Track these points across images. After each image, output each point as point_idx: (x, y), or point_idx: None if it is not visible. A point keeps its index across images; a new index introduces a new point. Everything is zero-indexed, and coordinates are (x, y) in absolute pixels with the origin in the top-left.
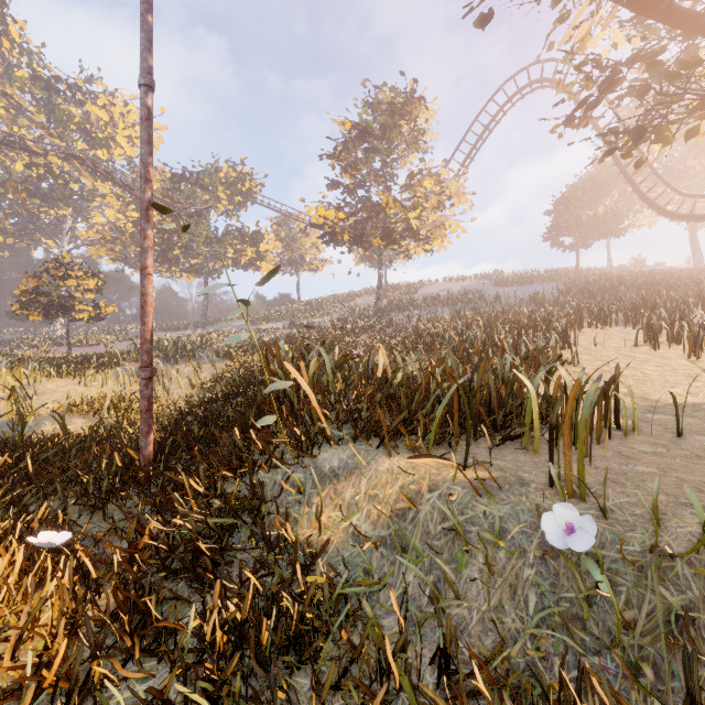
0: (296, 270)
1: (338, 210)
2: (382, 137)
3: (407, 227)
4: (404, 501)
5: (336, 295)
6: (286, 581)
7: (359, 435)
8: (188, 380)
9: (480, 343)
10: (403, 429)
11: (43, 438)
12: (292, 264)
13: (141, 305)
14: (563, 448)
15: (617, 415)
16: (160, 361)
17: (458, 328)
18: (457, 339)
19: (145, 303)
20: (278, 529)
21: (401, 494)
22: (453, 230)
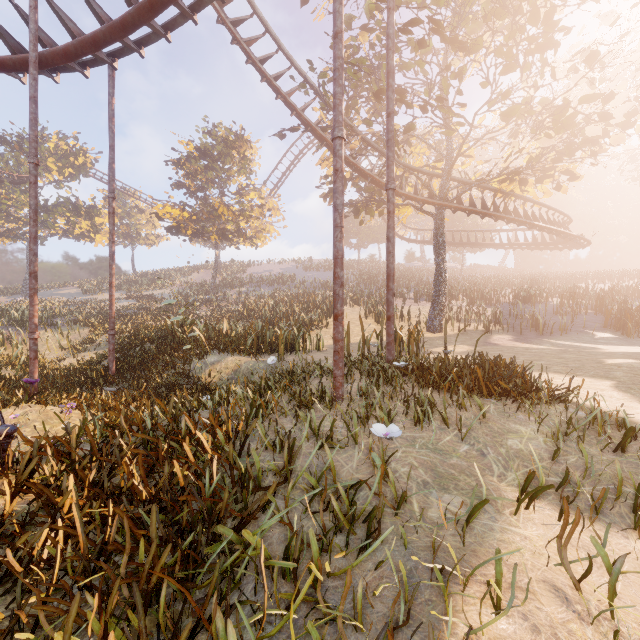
0: (132, 243)
1: (183, 211)
2: (219, 159)
3: (237, 229)
4: (237, 368)
5: (172, 269)
6: (205, 384)
7: (221, 351)
8: (60, 343)
9: (284, 315)
10: (236, 349)
11: (8, 376)
12: (127, 238)
13: (110, 300)
14: (279, 348)
15: (318, 346)
16: (20, 329)
17: (271, 306)
18: (272, 312)
19: (112, 299)
20: (197, 378)
21: (236, 363)
22: (271, 233)
